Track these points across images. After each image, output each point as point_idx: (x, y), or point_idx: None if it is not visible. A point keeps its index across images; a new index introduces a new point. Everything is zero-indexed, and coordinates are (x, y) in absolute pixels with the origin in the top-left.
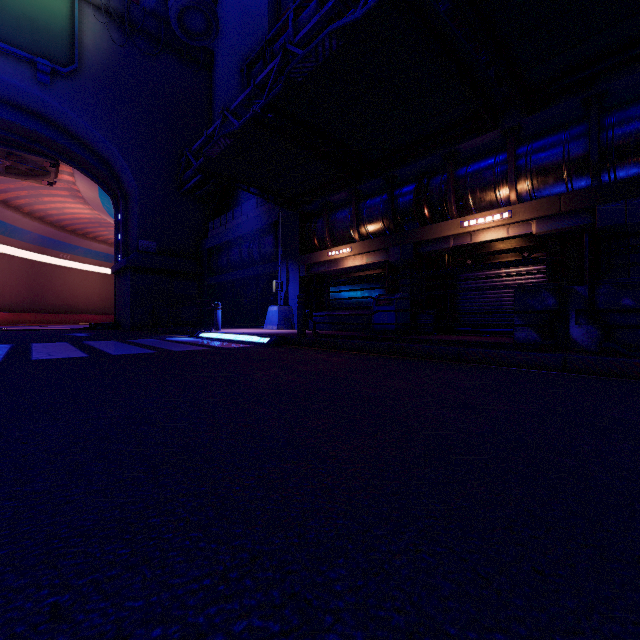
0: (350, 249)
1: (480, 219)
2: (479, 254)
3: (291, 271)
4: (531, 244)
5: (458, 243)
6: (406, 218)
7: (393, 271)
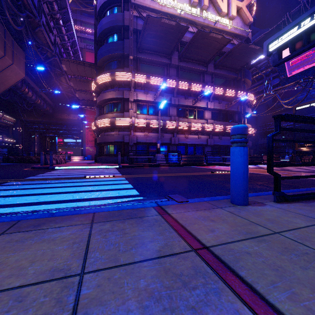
0: (305, 148)
1: None
2: None
3: (290, 150)
4: None
5: None
6: None
7: (314, 151)
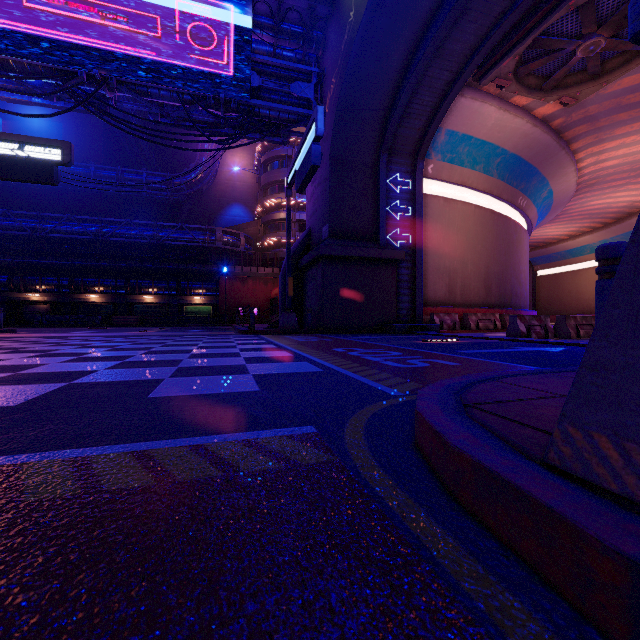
0: None
1: (32, 295)
2: (32, 302)
3: None
4: (46, 302)
5: (25, 299)
6: (4, 287)
7: None
